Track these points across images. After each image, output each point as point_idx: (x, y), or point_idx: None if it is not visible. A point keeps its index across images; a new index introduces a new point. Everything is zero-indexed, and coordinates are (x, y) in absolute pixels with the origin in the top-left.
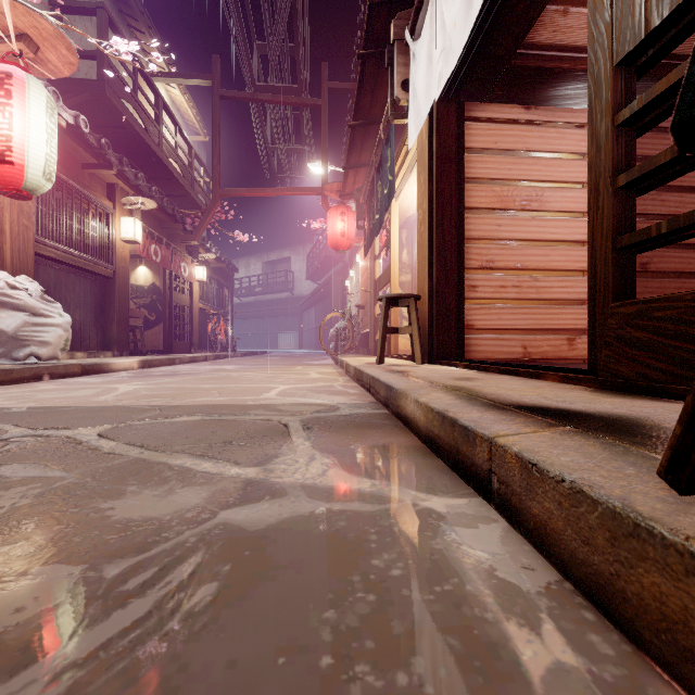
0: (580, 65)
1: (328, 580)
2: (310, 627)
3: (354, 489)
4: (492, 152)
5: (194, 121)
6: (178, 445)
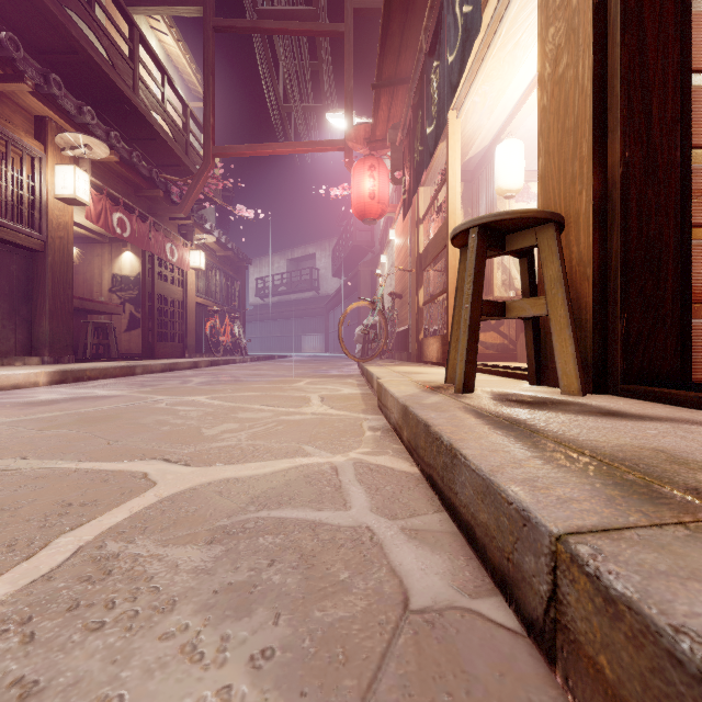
0: None
1: None
2: None
3: None
4: None
5: (194, 79)
6: None
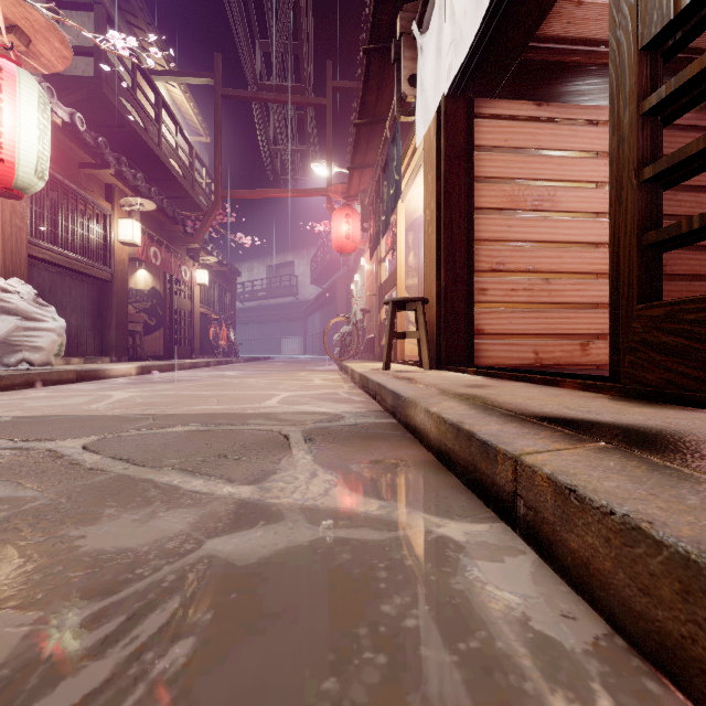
0: (594, 59)
1: (329, 634)
2: (305, 703)
3: (360, 512)
4: (502, 150)
5: (196, 121)
6: (168, 459)
